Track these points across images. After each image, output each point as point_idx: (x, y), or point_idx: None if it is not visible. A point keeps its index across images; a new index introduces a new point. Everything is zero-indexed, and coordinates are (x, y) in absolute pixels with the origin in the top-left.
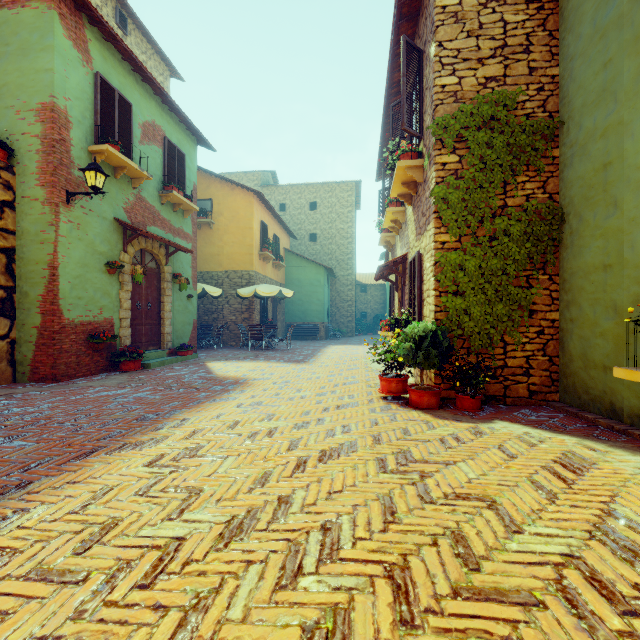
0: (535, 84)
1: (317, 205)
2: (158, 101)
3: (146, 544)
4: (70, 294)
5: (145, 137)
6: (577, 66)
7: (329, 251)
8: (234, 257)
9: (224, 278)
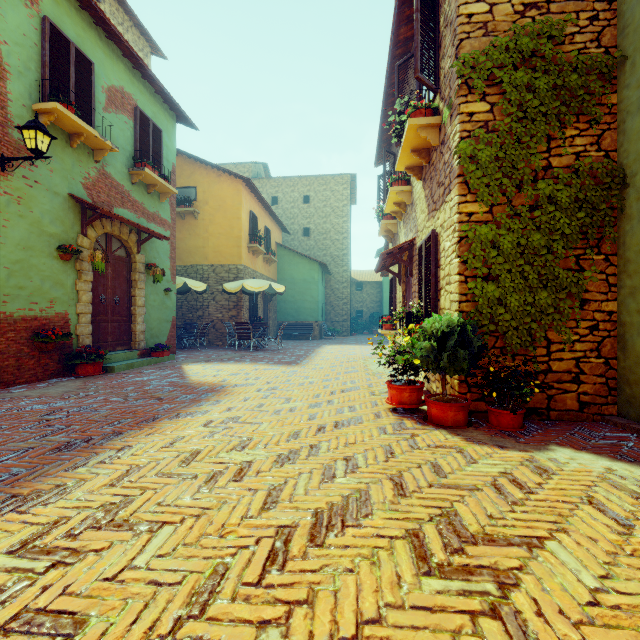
0: (587, 12)
1: (311, 198)
2: (128, 65)
3: None
4: (7, 282)
5: (111, 104)
6: None
7: (323, 247)
8: (221, 250)
9: (210, 272)
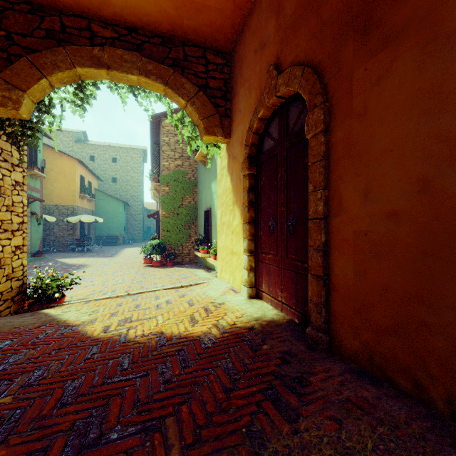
0: (191, 169)
1: (117, 160)
2: None
3: (89, 284)
4: None
5: None
6: (199, 169)
7: (126, 189)
8: (62, 197)
9: (54, 209)
